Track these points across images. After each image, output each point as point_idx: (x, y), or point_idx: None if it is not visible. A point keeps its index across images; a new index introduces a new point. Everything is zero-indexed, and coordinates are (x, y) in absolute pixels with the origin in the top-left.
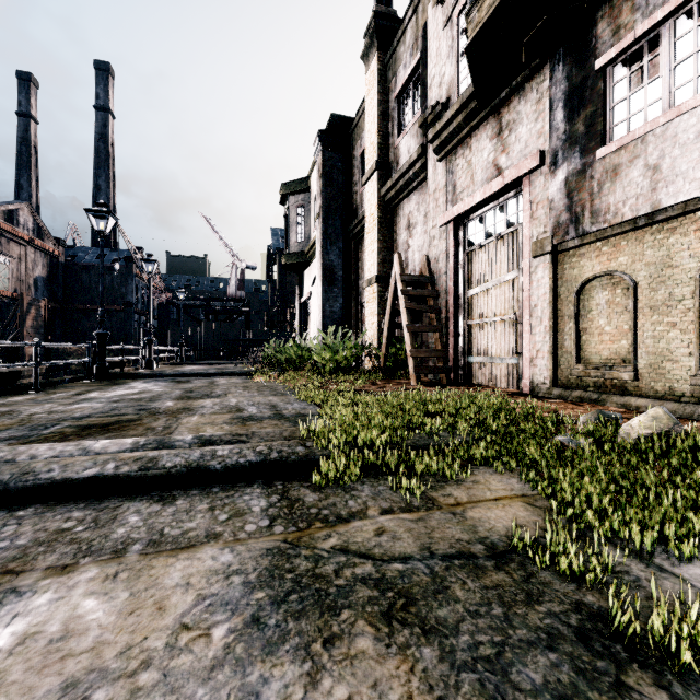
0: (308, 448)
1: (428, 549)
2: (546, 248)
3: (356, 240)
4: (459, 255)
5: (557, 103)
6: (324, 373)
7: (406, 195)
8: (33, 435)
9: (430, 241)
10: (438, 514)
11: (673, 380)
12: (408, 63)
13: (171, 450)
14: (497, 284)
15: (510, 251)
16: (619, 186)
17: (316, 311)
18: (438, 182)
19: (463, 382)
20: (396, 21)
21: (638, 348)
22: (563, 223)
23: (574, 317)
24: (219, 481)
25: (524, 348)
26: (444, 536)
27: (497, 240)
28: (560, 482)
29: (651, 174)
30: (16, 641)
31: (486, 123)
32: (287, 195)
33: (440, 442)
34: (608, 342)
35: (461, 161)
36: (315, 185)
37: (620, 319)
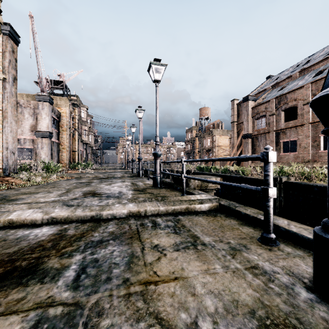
0: None
1: None
2: None
3: None
4: None
5: None
6: None
7: None
8: (85, 247)
9: None
10: None
11: None
12: None
13: (6, 208)
14: None
15: None
16: None
17: None
18: None
19: None
20: None
21: None
22: None
23: None
24: None
25: None
26: None
27: None
28: None
29: None
30: (51, 198)
31: None
32: None
33: None
34: None
35: None
36: None
37: None
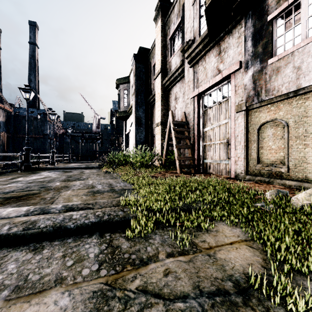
0: (125, 212)
1: (198, 287)
2: (243, 108)
3: (151, 105)
4: (200, 112)
5: (248, 38)
6: (136, 167)
7: (174, 84)
8: None
9: (186, 105)
10: (200, 256)
11: (307, 172)
12: (175, 22)
13: (47, 215)
14: (218, 125)
15: (224, 109)
16: (280, 77)
17: (132, 138)
18: (189, 77)
19: (201, 172)
20: (169, 3)
21: (289, 156)
22: (251, 96)
23: (256, 141)
24: (72, 234)
25: (232, 156)
26: (206, 275)
27: (218, 104)
28: (266, 233)
29: (296, 71)
30: None
31: (213, 49)
32: (119, 84)
33: (196, 206)
34: (273, 153)
35: (200, 67)
36: (132, 80)
37: (280, 142)
